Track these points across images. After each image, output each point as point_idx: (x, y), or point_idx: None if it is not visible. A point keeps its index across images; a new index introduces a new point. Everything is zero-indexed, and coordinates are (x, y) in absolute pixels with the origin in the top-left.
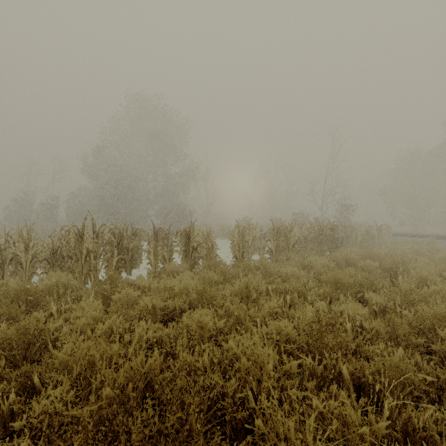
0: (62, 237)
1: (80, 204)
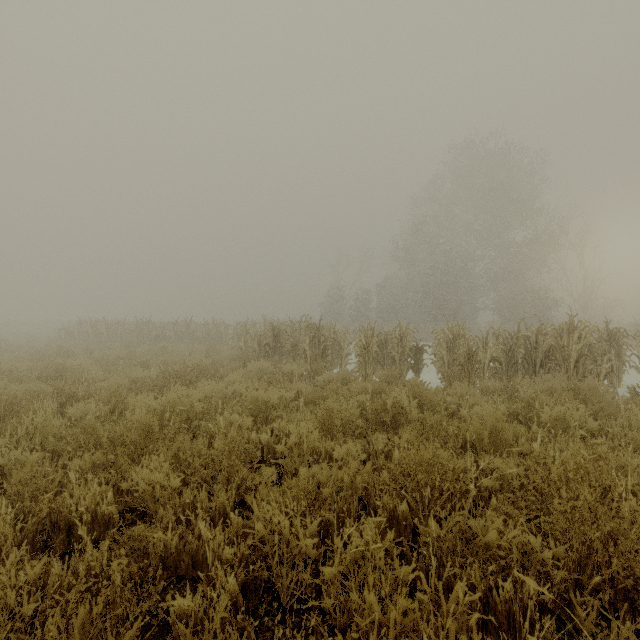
0: (513, 336)
1: (394, 297)
